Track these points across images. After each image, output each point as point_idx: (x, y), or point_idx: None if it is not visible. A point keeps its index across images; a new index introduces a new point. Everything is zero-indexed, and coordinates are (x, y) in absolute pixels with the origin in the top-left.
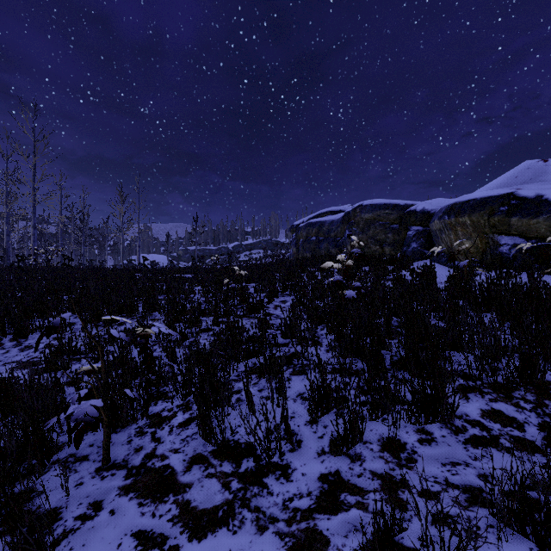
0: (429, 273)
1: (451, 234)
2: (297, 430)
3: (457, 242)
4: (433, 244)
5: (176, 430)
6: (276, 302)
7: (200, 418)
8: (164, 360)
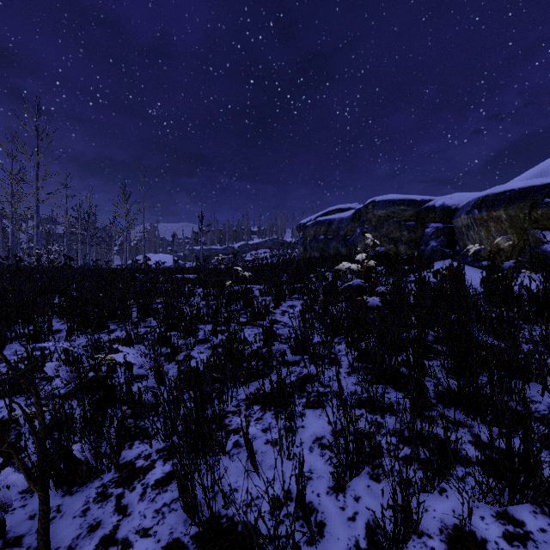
0: (458, 275)
1: (481, 231)
2: (316, 504)
3: (498, 239)
4: (455, 242)
5: (151, 493)
6: (284, 307)
7: (180, 484)
8: (151, 380)
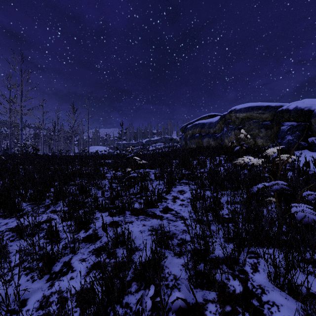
0: None
1: None
2: None
3: None
4: (309, 136)
5: None
6: (174, 192)
7: None
8: None
